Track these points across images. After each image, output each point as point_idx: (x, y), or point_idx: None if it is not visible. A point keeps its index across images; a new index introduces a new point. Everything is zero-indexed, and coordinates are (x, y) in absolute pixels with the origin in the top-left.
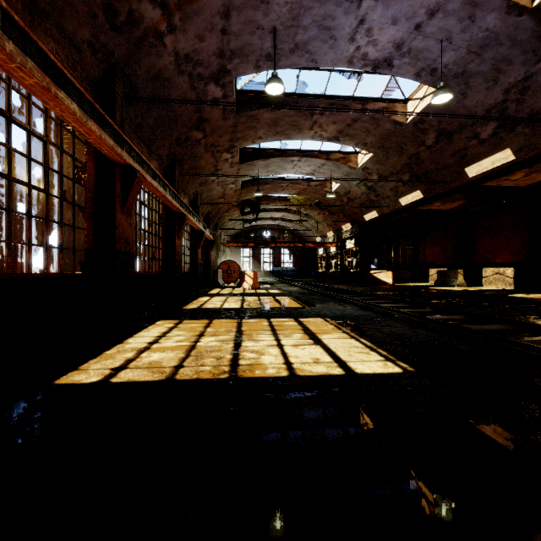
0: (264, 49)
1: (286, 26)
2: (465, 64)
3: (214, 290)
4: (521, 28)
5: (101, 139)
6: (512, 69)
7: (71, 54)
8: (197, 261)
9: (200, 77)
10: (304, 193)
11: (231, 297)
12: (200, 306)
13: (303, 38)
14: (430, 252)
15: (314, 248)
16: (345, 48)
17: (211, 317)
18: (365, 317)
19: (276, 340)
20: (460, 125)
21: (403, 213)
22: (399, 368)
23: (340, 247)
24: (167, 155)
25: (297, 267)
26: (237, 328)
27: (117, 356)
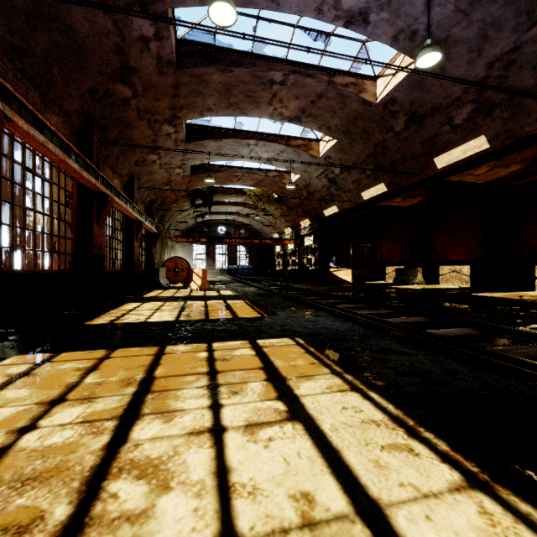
0: None
1: None
2: (449, 27)
3: (153, 292)
4: None
5: None
6: (500, 37)
7: None
8: (133, 257)
9: None
10: (261, 184)
11: (169, 302)
12: (115, 319)
13: None
14: (387, 250)
15: (271, 246)
16: None
17: (117, 343)
18: (349, 333)
19: (213, 407)
20: (433, 107)
21: (363, 209)
22: (534, 534)
23: (298, 244)
24: (79, 111)
25: (253, 265)
26: (146, 371)
27: None
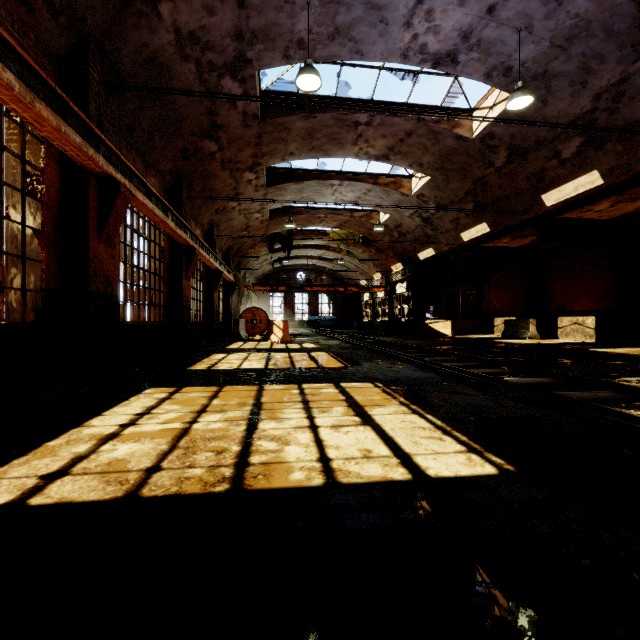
0: (295, 32)
1: (323, 1)
2: (547, 62)
3: (234, 344)
4: (620, 14)
5: (59, 133)
6: (605, 69)
7: (17, 12)
8: (213, 308)
9: (212, 66)
10: (346, 226)
11: (254, 353)
12: (211, 366)
13: (345, 19)
14: (496, 298)
15: (357, 294)
16: (398, 36)
17: (223, 382)
18: (427, 380)
19: (309, 418)
20: (537, 141)
21: (465, 251)
22: (491, 465)
23: (389, 291)
24: (171, 170)
25: (337, 316)
26: (255, 399)
27: (61, 450)
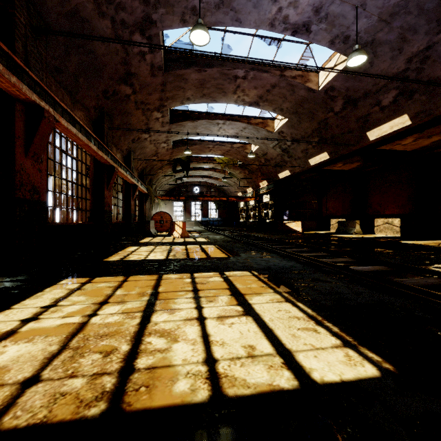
0: (189, 0)
1: None
2: (375, 32)
3: (145, 239)
4: None
5: None
6: (416, 39)
7: None
8: (130, 212)
9: (124, 24)
10: (228, 154)
11: (159, 246)
12: (124, 257)
13: None
14: (331, 205)
15: (236, 202)
16: (268, 8)
17: (129, 272)
18: (291, 269)
19: (197, 308)
20: (365, 93)
21: (311, 172)
22: (370, 364)
23: (258, 201)
24: (95, 107)
25: (221, 218)
26: (153, 288)
27: None
